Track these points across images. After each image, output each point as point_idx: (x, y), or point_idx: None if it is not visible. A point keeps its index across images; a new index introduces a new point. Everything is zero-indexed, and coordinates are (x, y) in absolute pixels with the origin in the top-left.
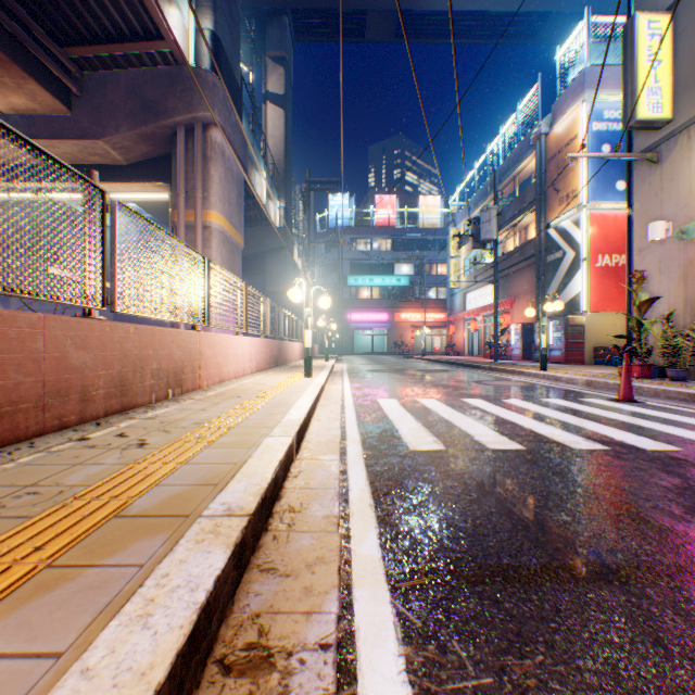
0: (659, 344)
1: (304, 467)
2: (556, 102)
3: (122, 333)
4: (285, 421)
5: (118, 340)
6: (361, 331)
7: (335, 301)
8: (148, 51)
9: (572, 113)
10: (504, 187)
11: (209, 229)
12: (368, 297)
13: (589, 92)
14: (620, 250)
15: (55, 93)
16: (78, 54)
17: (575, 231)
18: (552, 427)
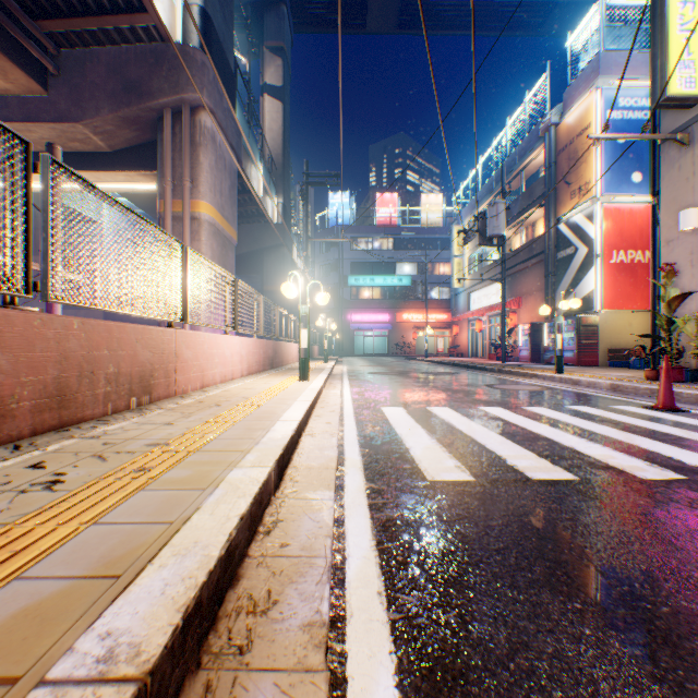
0: (694, 344)
1: (284, 513)
2: (567, 91)
3: (60, 329)
4: (264, 442)
5: (54, 337)
6: (361, 332)
7: (335, 301)
8: (130, 25)
9: (585, 101)
10: (510, 182)
11: (198, 221)
12: (369, 297)
13: (603, 79)
14: (636, 245)
15: (29, 71)
16: (54, 29)
17: (587, 226)
18: (598, 445)
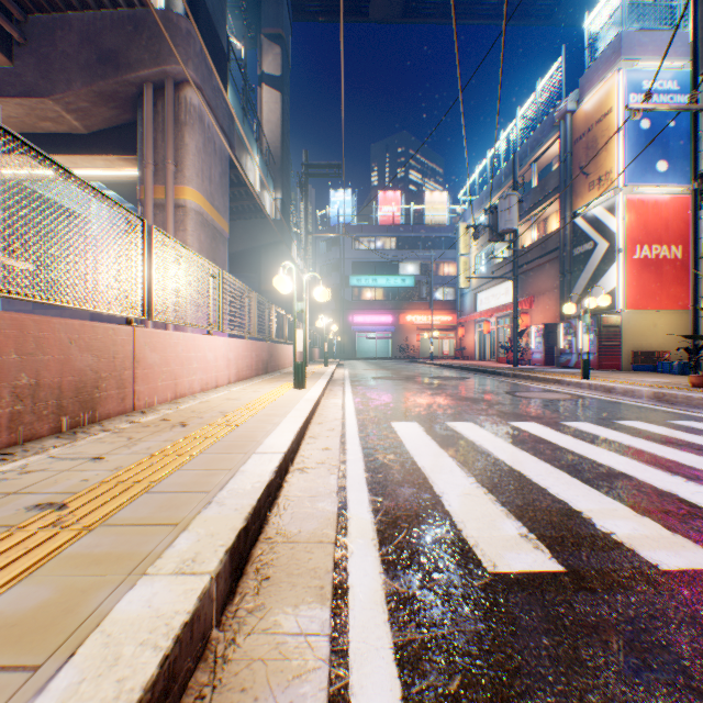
0: None
1: (224, 692)
2: (584, 75)
3: None
4: (220, 501)
5: None
6: (364, 334)
7: (336, 302)
8: None
9: (606, 84)
10: (521, 176)
11: (183, 209)
12: (372, 298)
13: (625, 60)
14: (661, 240)
15: None
16: None
17: (608, 219)
18: None
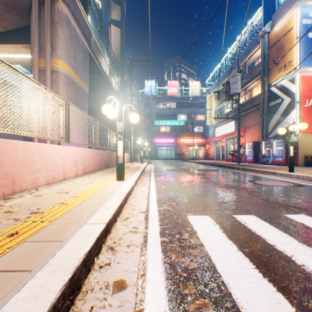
0: None
1: None
2: (275, 13)
3: None
4: None
5: None
6: (160, 148)
7: (148, 133)
8: None
9: (289, 15)
10: None
11: (56, 73)
12: (164, 131)
13: (300, 1)
14: None
15: None
16: None
17: (290, 86)
18: None
